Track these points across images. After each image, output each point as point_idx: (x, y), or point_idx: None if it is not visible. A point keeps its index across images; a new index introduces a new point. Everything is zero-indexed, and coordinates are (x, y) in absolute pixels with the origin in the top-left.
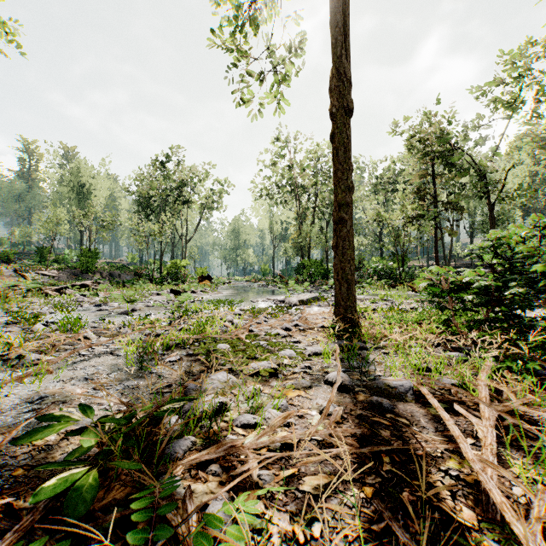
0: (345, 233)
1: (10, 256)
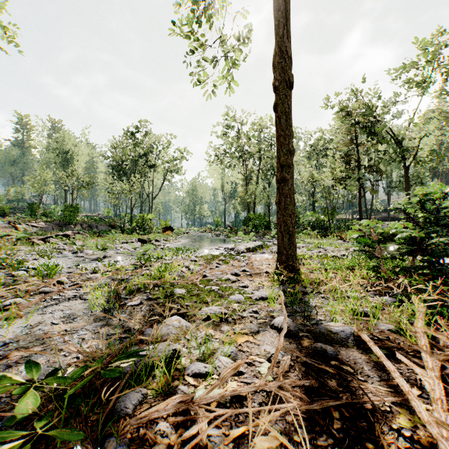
0: (287, 190)
1: (6, 210)
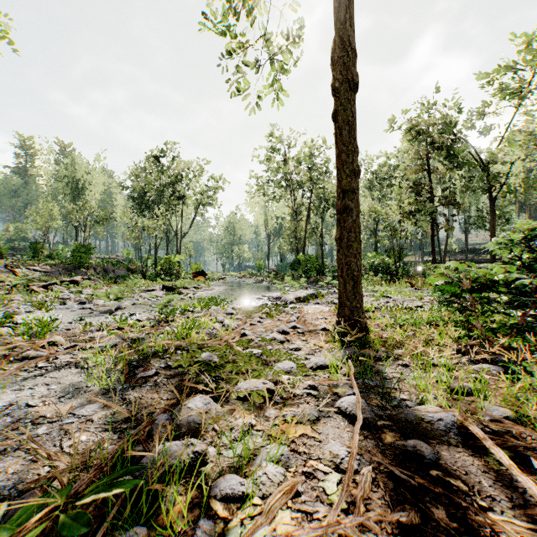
0: (351, 223)
1: (3, 251)
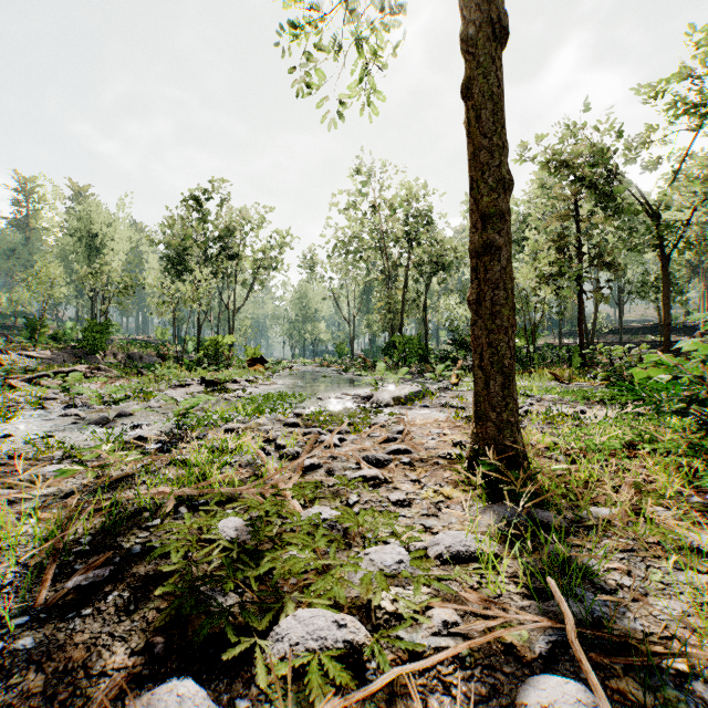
0: (499, 272)
1: None
